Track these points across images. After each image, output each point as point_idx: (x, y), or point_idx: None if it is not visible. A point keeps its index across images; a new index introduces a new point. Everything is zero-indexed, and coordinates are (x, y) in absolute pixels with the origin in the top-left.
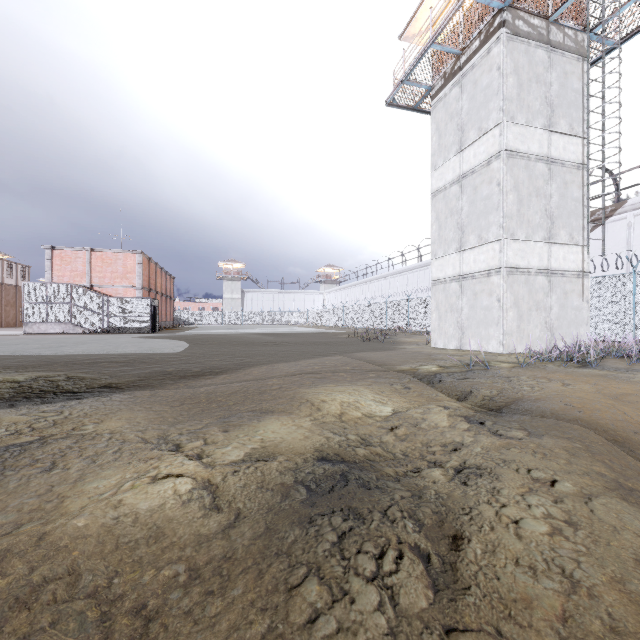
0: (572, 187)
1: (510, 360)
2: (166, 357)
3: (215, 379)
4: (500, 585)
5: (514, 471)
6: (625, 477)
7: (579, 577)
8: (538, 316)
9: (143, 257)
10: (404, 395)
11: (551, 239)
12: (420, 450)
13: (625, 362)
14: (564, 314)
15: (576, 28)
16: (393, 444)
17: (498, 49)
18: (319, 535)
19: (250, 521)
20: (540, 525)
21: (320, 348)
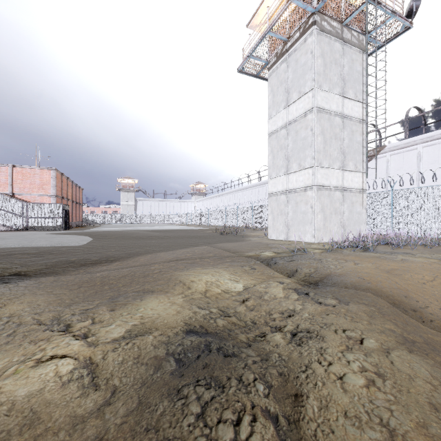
0: (356, 134)
1: (319, 247)
2: (71, 249)
3: (110, 266)
4: (335, 439)
5: (334, 333)
6: (407, 332)
7: (394, 426)
8: (336, 218)
9: (57, 173)
10: (251, 274)
11: (344, 167)
12: (264, 317)
13: (389, 247)
14: (351, 216)
15: (359, 31)
16: (244, 313)
17: (311, 39)
18: (185, 407)
19: (124, 397)
20: (358, 379)
21: (191, 240)
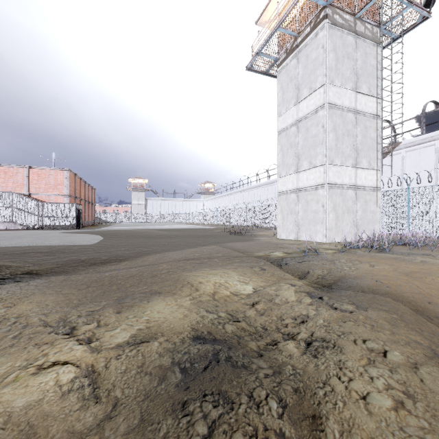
0: (370, 130)
1: (331, 247)
2: (83, 248)
3: (118, 265)
4: None
5: (353, 343)
6: (435, 344)
7: None
8: (349, 217)
9: (70, 173)
10: (261, 275)
11: (357, 165)
12: (276, 323)
13: (406, 248)
14: (365, 216)
15: (373, 24)
16: (254, 318)
17: (323, 33)
18: (190, 427)
19: (126, 412)
20: (385, 400)
21: (200, 240)
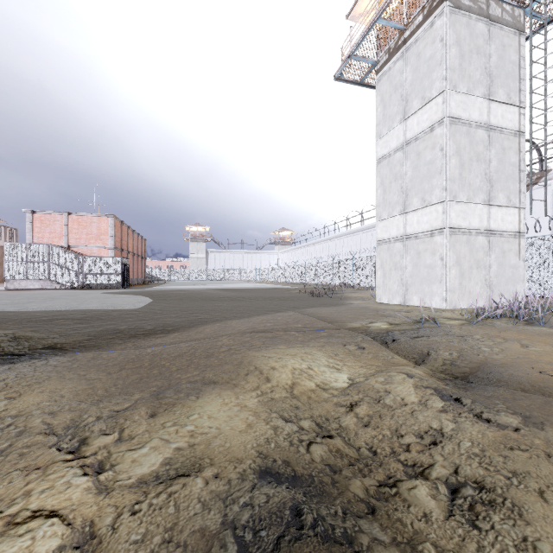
0: (509, 153)
1: (456, 316)
2: (124, 313)
3: (165, 338)
4: None
5: (539, 500)
6: None
7: None
8: (478, 274)
9: (115, 220)
10: (358, 357)
11: (490, 201)
12: (389, 442)
13: None
14: (502, 272)
15: (513, 4)
16: (355, 431)
17: (441, 22)
18: None
19: None
20: None
21: (273, 303)
